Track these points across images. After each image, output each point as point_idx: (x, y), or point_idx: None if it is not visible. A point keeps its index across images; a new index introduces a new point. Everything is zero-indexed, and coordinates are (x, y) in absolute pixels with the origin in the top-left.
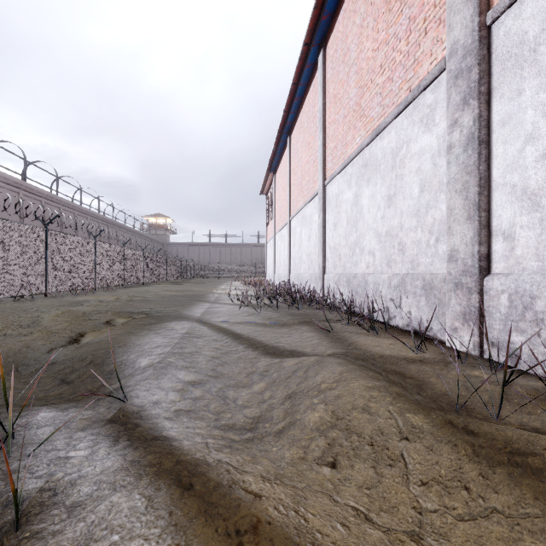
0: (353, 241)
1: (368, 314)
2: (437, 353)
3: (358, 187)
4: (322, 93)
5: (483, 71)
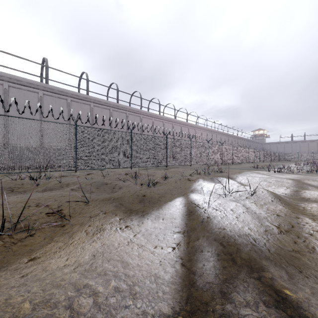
0: None
1: None
2: None
3: None
4: None
5: None
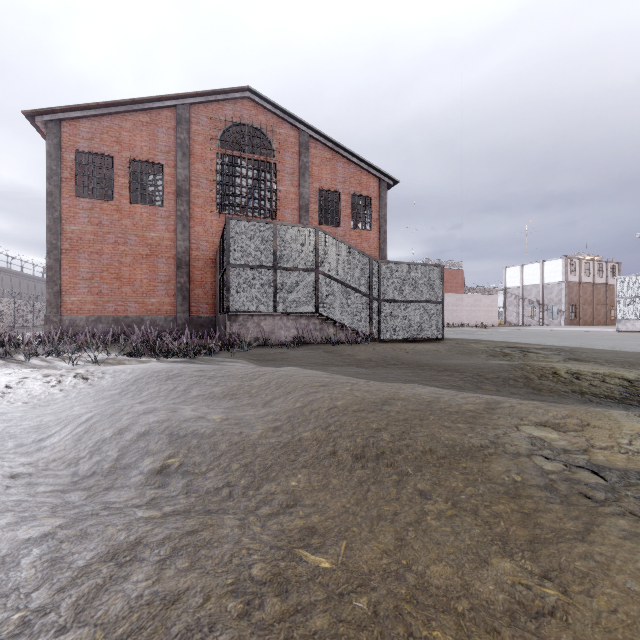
0: None
1: None
2: None
3: None
4: None
5: None
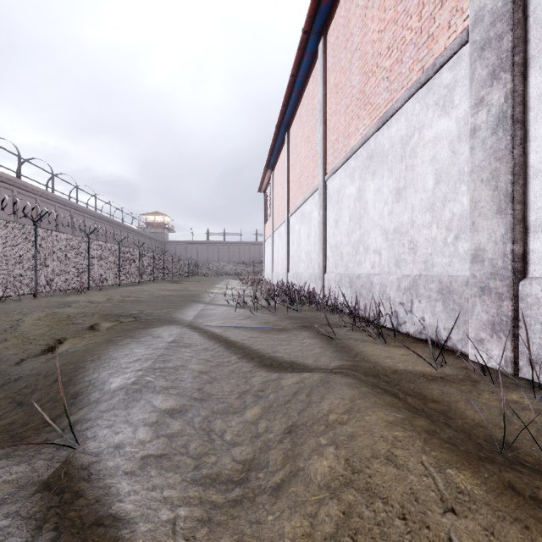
0: (356, 239)
1: (374, 318)
2: (458, 367)
3: (362, 181)
4: (323, 83)
5: (517, 37)
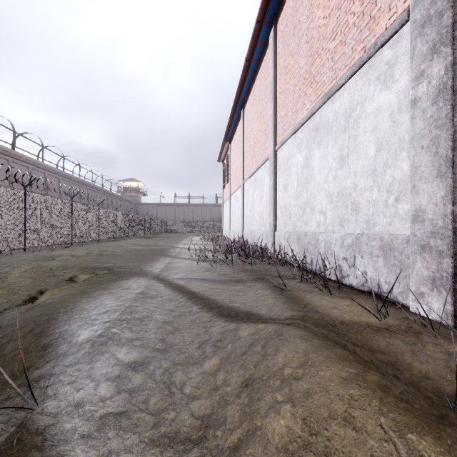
0: (303, 201)
1: (320, 271)
2: (399, 318)
3: (309, 150)
4: (273, 66)
5: None
